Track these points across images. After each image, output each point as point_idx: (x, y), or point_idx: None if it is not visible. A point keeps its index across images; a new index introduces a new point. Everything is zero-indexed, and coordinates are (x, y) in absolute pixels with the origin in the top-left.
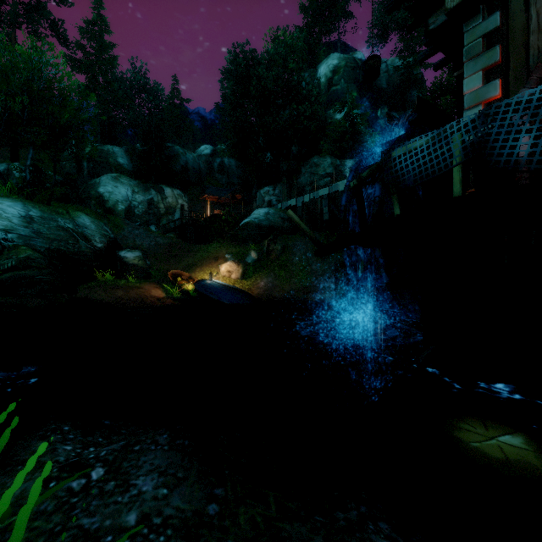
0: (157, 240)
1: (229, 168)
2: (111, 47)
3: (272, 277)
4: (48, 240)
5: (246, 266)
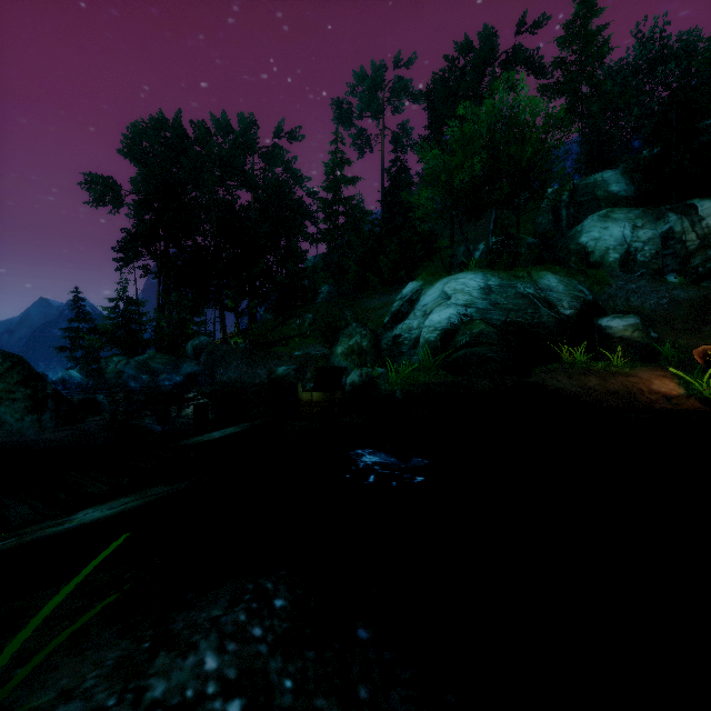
0: (672, 295)
1: None
2: (599, 32)
3: None
4: (504, 312)
5: None
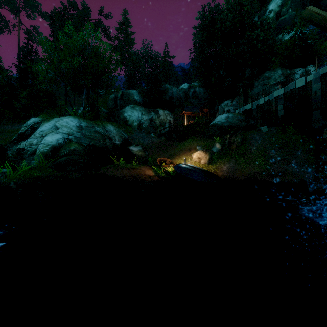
0: (152, 140)
1: (199, 94)
2: (131, 34)
3: (233, 162)
4: (89, 139)
5: (212, 154)
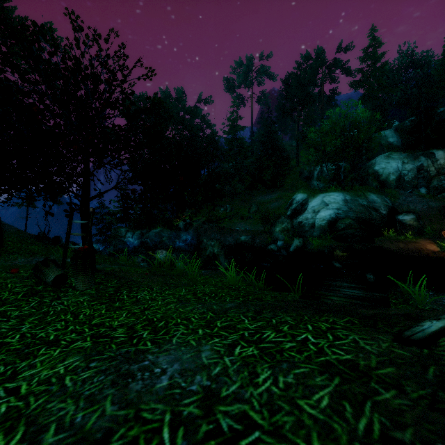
0: (429, 204)
1: None
2: (382, 55)
3: None
4: (355, 212)
5: None
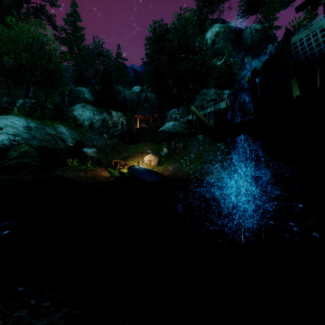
0: (106, 142)
1: (151, 99)
2: (81, 29)
3: (177, 164)
4: (40, 141)
5: (161, 157)
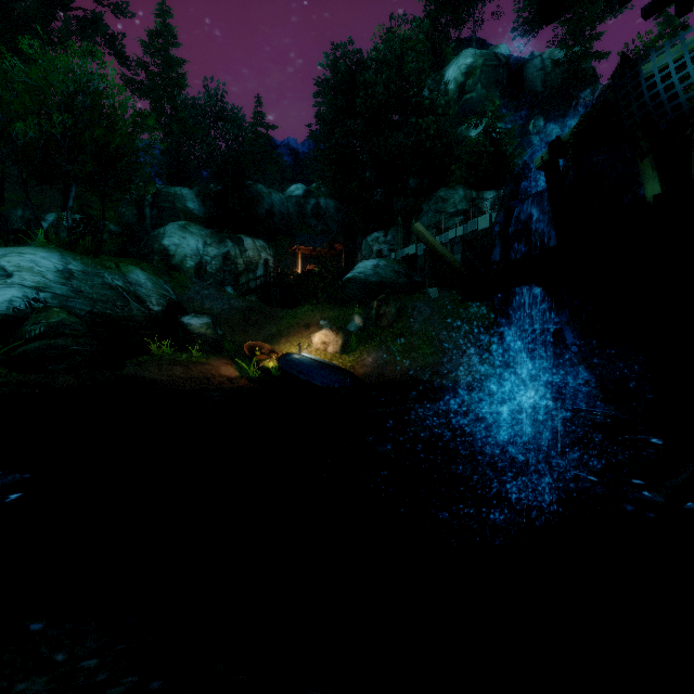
0: (231, 303)
1: (327, 211)
2: (179, 63)
3: (383, 351)
4: (91, 302)
5: (348, 335)
